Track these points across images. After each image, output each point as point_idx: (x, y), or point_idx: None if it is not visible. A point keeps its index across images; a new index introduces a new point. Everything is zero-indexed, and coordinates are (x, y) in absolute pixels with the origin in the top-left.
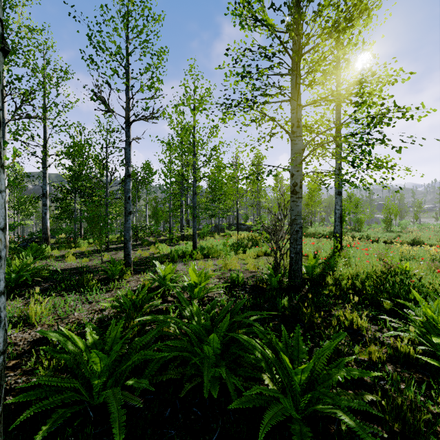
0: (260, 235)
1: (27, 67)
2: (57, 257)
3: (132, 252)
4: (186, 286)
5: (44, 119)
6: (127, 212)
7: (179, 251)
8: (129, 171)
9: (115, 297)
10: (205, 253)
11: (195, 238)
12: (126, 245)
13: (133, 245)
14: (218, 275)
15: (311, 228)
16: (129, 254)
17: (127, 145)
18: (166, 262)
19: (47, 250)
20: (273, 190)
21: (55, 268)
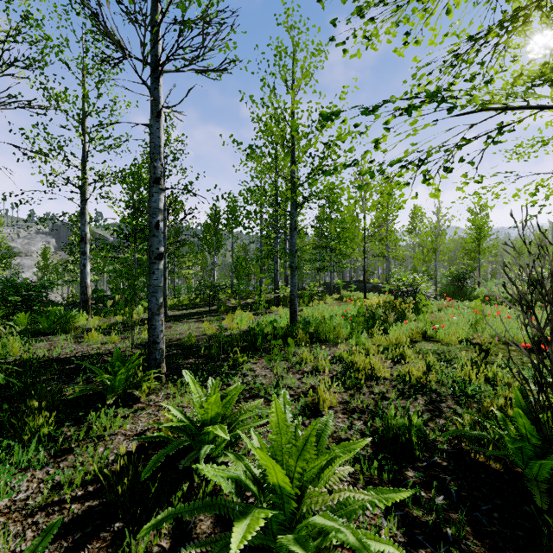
0: (394, 298)
1: (60, 58)
2: (86, 330)
3: (196, 325)
4: (256, 479)
5: (82, 132)
6: (153, 254)
7: (268, 327)
8: (157, 171)
9: (40, 500)
10: (311, 332)
11: (294, 304)
12: (150, 322)
13: (206, 311)
14: (343, 397)
15: (479, 288)
16: (157, 342)
17: (153, 118)
18: (239, 351)
19: (80, 318)
20: (409, 232)
21: (52, 355)
